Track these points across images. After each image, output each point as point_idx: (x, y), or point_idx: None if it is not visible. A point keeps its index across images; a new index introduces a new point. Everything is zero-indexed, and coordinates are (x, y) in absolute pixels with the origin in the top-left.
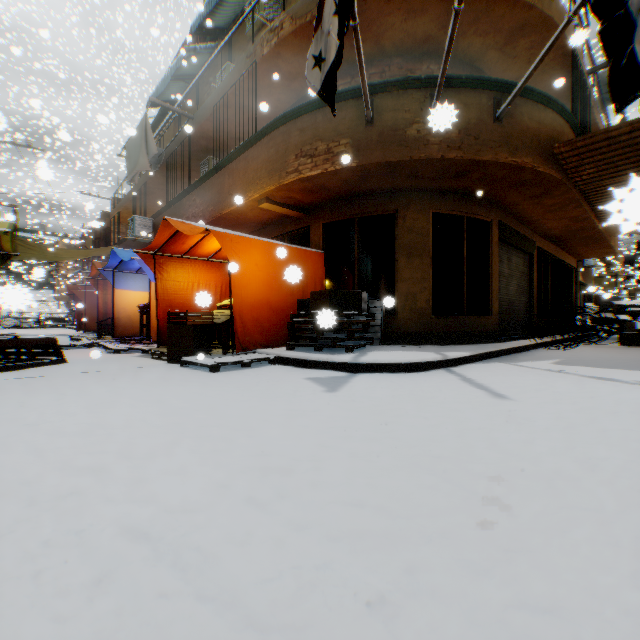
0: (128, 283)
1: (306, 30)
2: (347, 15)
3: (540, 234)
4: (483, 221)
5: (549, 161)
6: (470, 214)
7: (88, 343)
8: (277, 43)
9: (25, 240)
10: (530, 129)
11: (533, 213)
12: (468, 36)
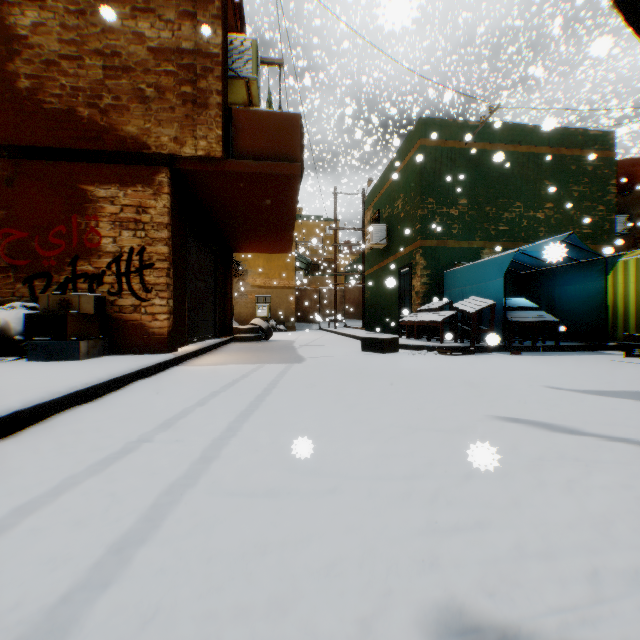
0: None
1: None
2: None
3: None
4: None
5: None
6: None
7: None
8: None
9: None
10: None
11: None
12: None
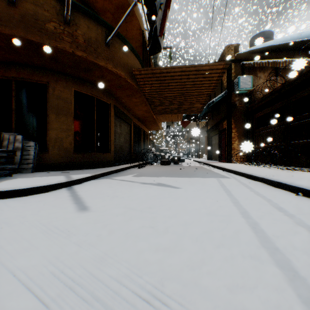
0: None
1: None
2: None
3: (135, 116)
4: (106, 103)
5: (133, 78)
6: (98, 97)
7: None
8: None
9: None
10: (124, 58)
11: (130, 105)
12: None
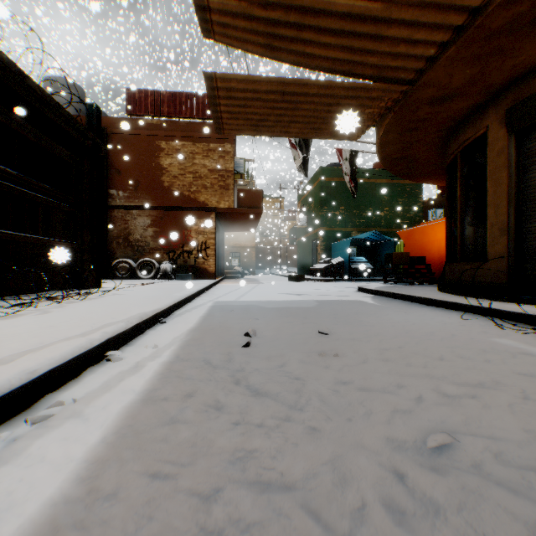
0: None
1: None
2: (354, 161)
3: None
4: (482, 135)
5: (382, 118)
6: (459, 147)
7: None
8: None
9: None
10: None
11: None
12: None
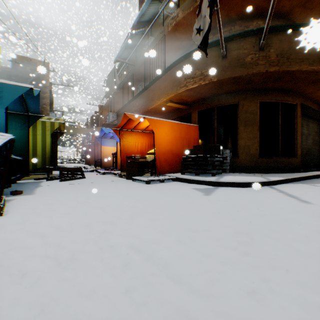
0: (107, 143)
1: (190, 15)
2: (213, 5)
3: None
4: (290, 104)
5: None
6: (282, 101)
7: (91, 170)
8: (175, 24)
9: (66, 126)
10: None
11: None
12: (281, 2)
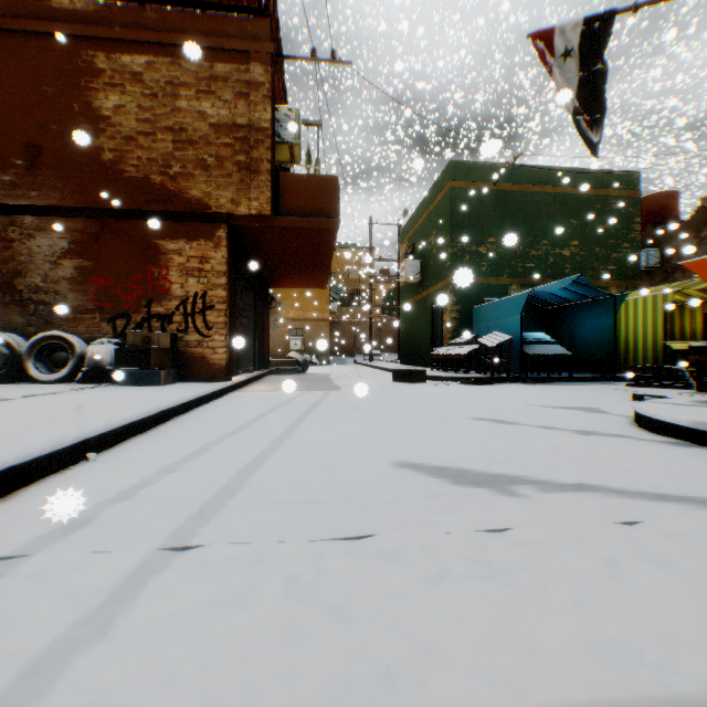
0: None
1: None
2: (597, 49)
3: None
4: None
5: None
6: None
7: None
8: None
9: None
10: None
11: None
12: None
